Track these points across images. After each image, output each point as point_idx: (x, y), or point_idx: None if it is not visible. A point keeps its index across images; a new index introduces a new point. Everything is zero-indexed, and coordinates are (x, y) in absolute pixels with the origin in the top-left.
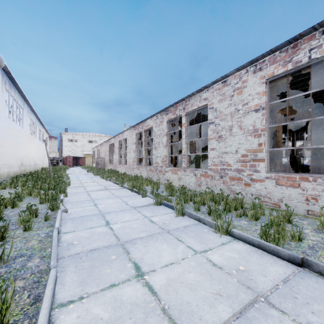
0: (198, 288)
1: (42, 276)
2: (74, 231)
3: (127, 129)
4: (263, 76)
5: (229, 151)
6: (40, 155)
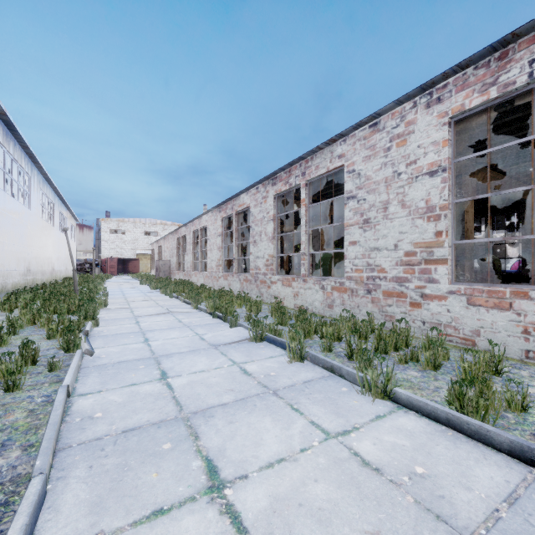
0: (335, 519)
1: (17, 491)
2: (99, 390)
3: (208, 212)
4: (444, 112)
5: (383, 246)
6: (62, 256)
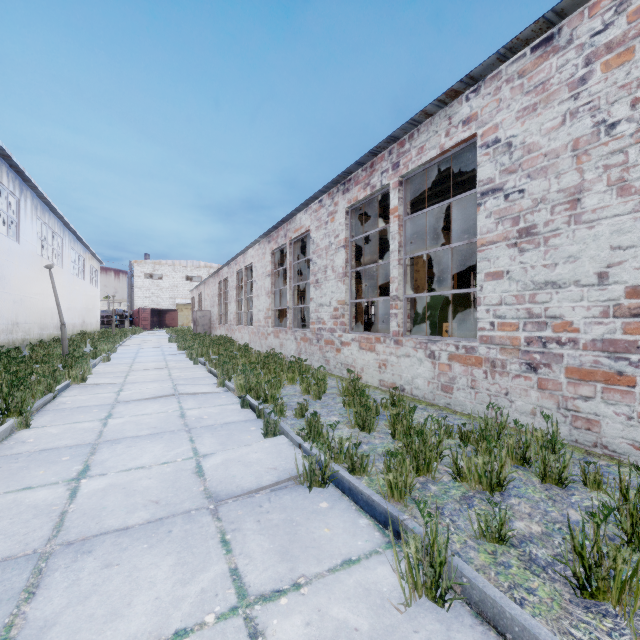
0: None
1: None
2: None
3: (254, 244)
4: None
5: (567, 278)
6: (76, 305)
